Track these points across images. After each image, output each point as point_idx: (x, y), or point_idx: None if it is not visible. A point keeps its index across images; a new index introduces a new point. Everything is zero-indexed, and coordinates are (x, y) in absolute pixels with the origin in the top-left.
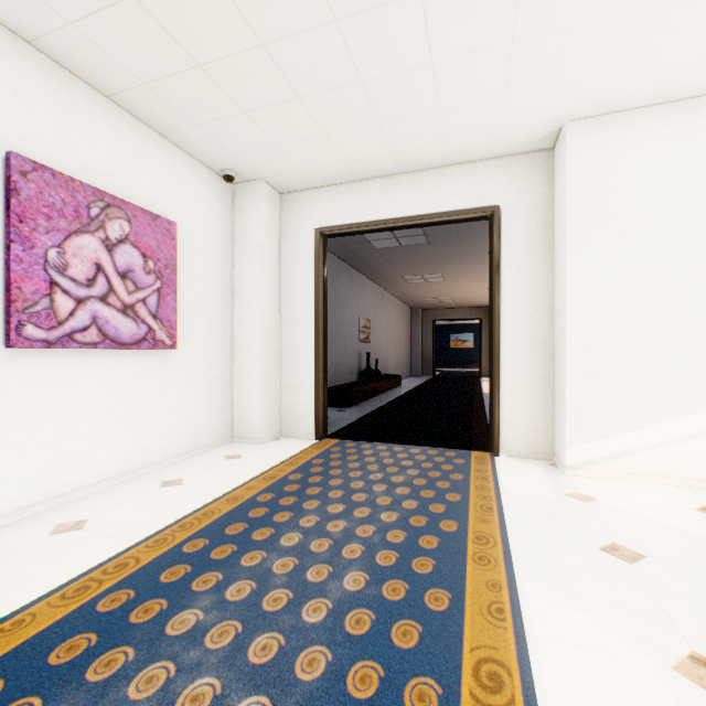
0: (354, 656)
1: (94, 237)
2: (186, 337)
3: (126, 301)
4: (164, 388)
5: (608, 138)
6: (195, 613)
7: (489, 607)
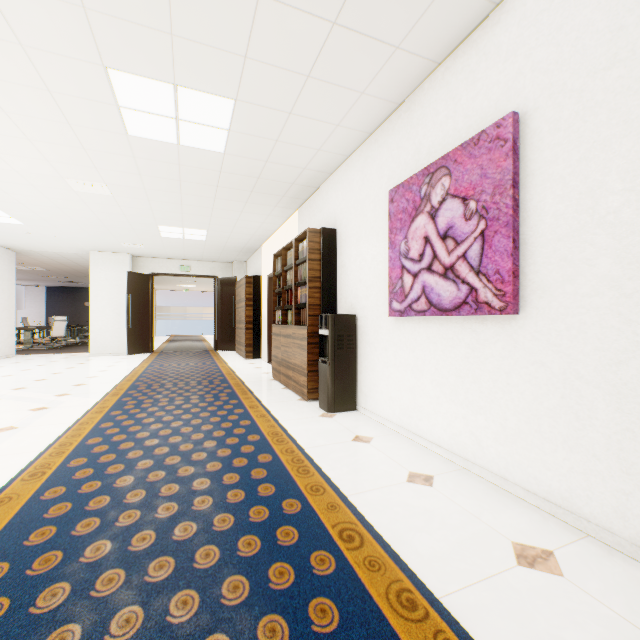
0: (115, 459)
1: (423, 215)
2: (551, 290)
3: (446, 263)
4: (506, 372)
5: None
6: (209, 445)
7: (10, 500)
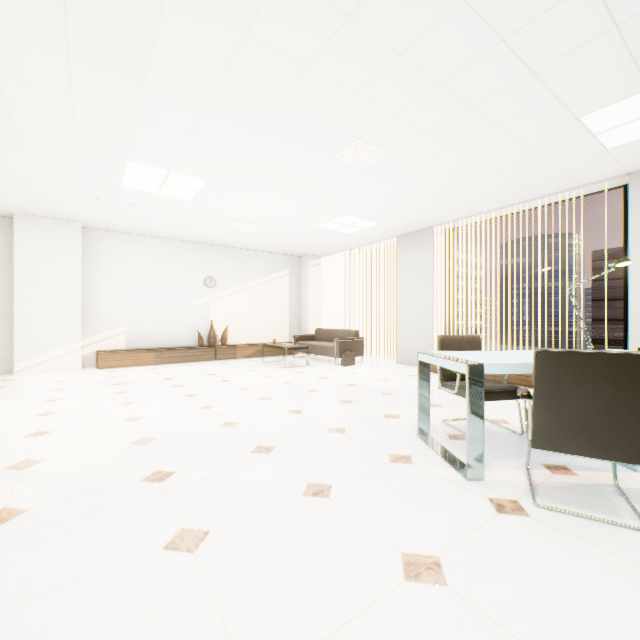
0: None
1: None
2: None
3: None
4: None
5: (37, 226)
6: None
7: None
